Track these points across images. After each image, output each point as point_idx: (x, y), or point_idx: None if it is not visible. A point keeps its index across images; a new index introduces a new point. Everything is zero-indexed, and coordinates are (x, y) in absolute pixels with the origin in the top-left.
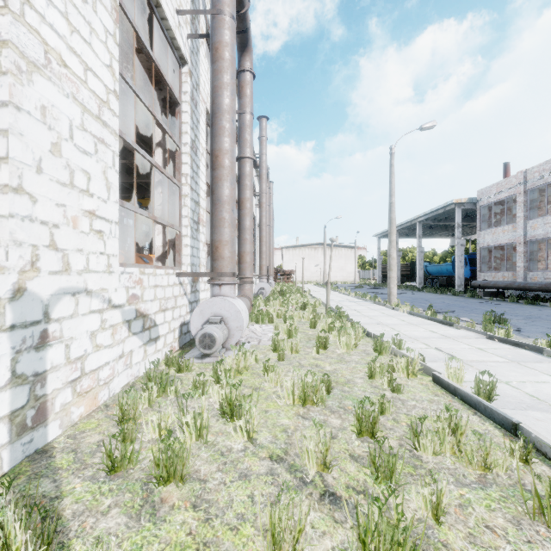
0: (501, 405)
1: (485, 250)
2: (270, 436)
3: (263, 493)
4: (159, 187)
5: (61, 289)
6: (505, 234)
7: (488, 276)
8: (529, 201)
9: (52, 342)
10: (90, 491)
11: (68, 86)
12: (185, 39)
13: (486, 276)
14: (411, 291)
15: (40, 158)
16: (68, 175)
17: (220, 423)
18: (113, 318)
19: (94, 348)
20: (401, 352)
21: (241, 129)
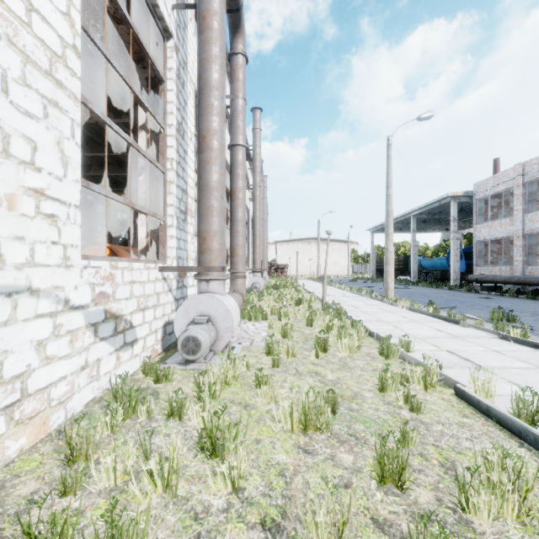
0: None
1: (481, 243)
2: (263, 482)
3: None
4: (143, 173)
5: None
6: (503, 228)
7: (485, 270)
8: (527, 193)
9: None
10: None
11: None
12: (170, 9)
13: (483, 270)
14: (406, 285)
15: None
16: None
17: (198, 460)
18: (71, 323)
19: (42, 361)
20: (412, 357)
21: (233, 115)
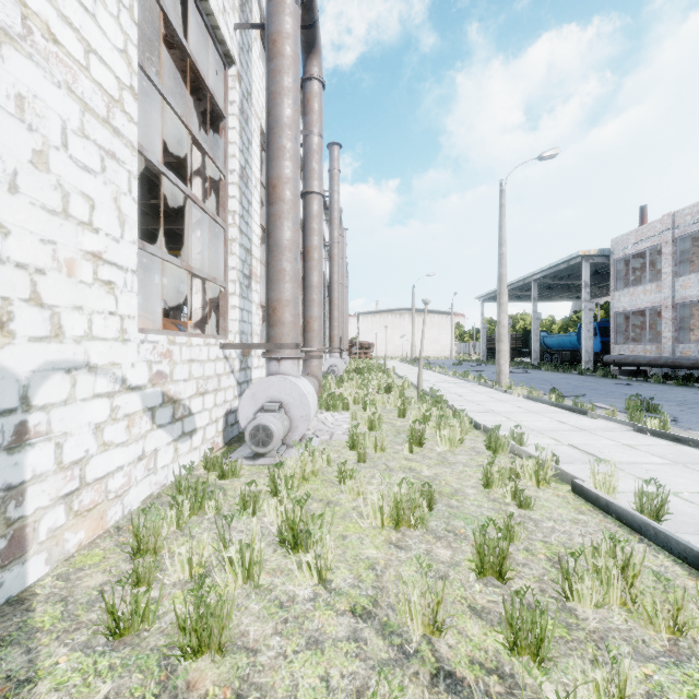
0: (675, 528)
1: (620, 316)
2: (351, 575)
3: (343, 673)
4: (198, 229)
5: (49, 363)
6: (647, 295)
7: (625, 350)
8: (678, 252)
9: (35, 439)
10: (80, 668)
11: (60, 71)
12: (232, 30)
13: (622, 350)
14: (525, 369)
15: (14, 171)
16: (60, 199)
17: (279, 555)
18: (128, 405)
19: (100, 447)
20: (525, 450)
21: (307, 156)
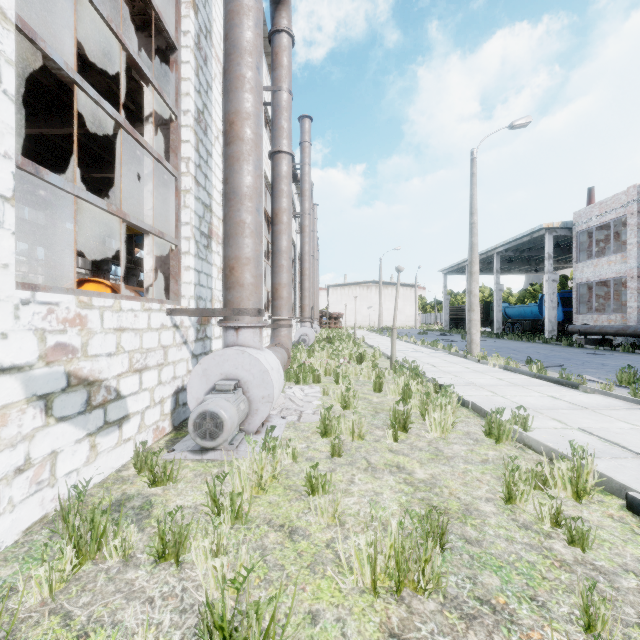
0: None
1: (583, 286)
2: None
3: None
4: (150, 182)
5: None
6: (612, 266)
7: (588, 320)
8: None
9: None
10: None
11: None
12: None
13: (586, 320)
14: (489, 338)
15: None
16: None
17: None
18: None
19: None
20: (538, 441)
21: (275, 113)
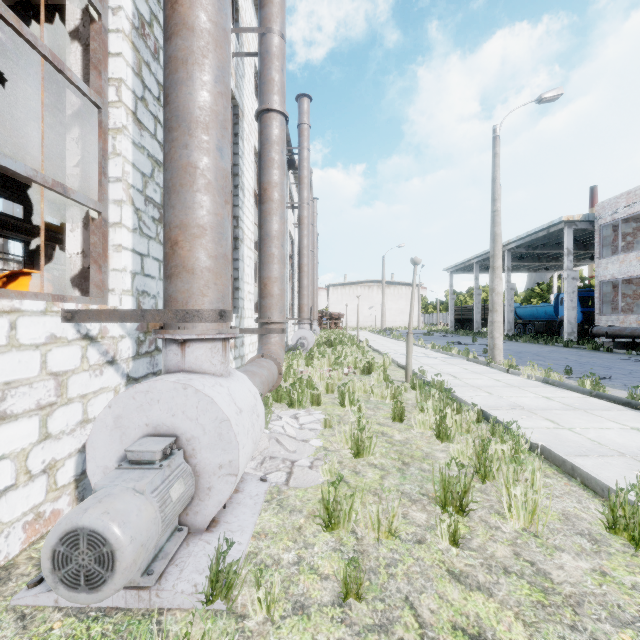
0: None
1: (606, 284)
2: None
3: None
4: (75, 126)
5: None
6: None
7: (613, 321)
8: None
9: None
10: None
11: None
12: None
13: (610, 321)
14: None
15: None
16: None
17: None
18: None
19: None
20: None
21: (263, 61)
